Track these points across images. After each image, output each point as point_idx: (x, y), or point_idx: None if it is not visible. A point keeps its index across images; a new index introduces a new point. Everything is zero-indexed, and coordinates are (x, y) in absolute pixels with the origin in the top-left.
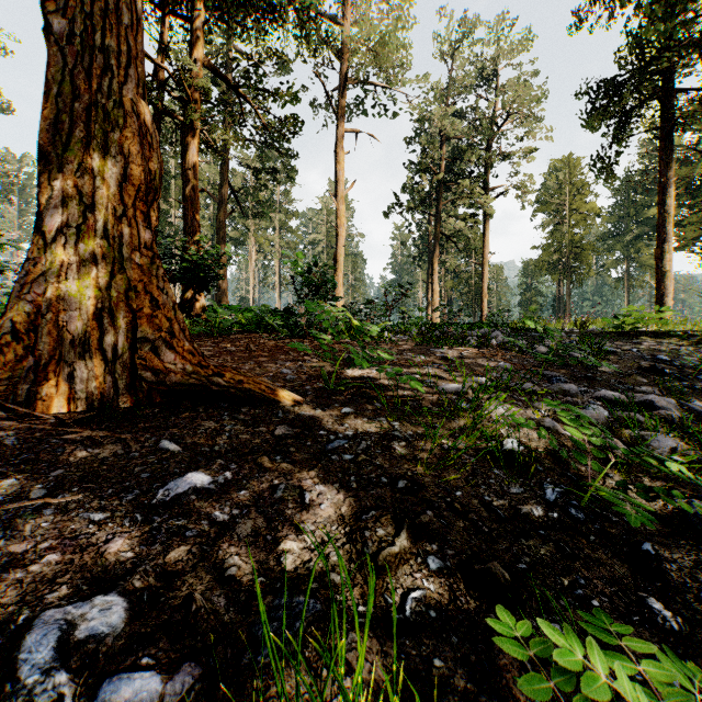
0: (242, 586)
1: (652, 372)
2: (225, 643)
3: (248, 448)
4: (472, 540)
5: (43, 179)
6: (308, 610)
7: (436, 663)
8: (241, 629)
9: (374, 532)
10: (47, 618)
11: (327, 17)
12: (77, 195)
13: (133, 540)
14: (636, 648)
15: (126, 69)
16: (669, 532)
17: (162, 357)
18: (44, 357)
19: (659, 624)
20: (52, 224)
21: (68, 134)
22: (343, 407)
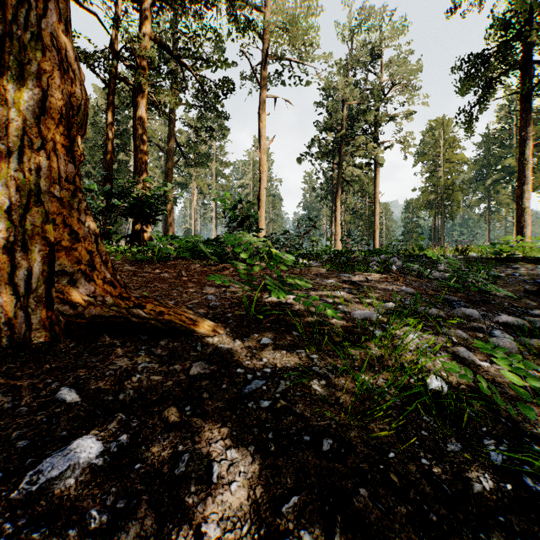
0: None
1: (537, 295)
2: None
3: (157, 394)
4: (421, 539)
5: None
6: None
7: None
8: None
9: (297, 538)
10: None
11: (252, 5)
12: None
13: None
14: None
15: (46, 3)
16: None
17: (81, 289)
18: None
19: None
20: None
21: None
22: (262, 337)
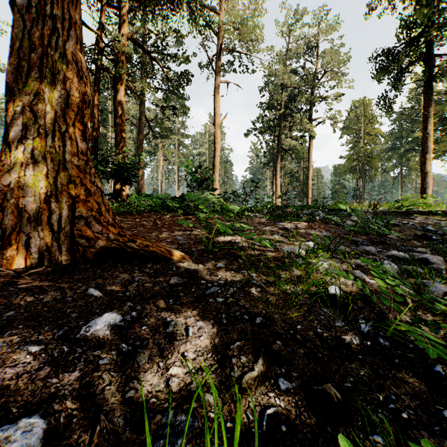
0: (138, 406)
1: (423, 238)
2: None
3: (150, 293)
4: (310, 364)
5: (9, 106)
6: (188, 428)
7: None
8: (135, 445)
9: (239, 359)
10: None
11: (208, 8)
12: (33, 117)
13: (58, 368)
14: None
15: (68, 31)
16: None
17: (93, 229)
18: (9, 229)
19: None
20: (15, 137)
21: (27, 75)
22: (218, 263)
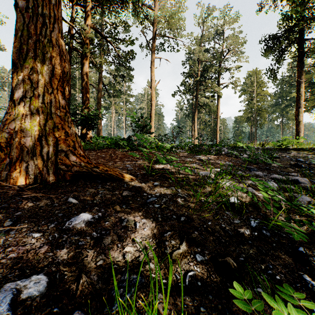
0: (106, 270)
1: (296, 166)
2: (96, 300)
3: (110, 201)
4: (217, 246)
5: (14, 75)
6: (138, 282)
7: (201, 309)
8: (105, 292)
9: (170, 242)
10: (7, 287)
11: (147, 6)
12: (30, 83)
13: (53, 246)
14: (307, 306)
15: (53, 24)
16: (310, 242)
17: (70, 159)
18: (14, 158)
19: (310, 288)
20: (18, 96)
21: (26, 54)
22: (154, 182)
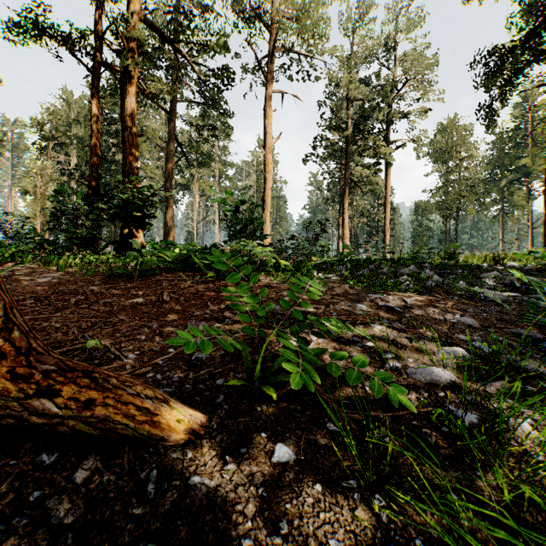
0: None
1: None
2: None
3: None
4: None
5: None
6: None
7: None
8: None
9: None
10: None
11: None
12: None
13: None
14: None
15: None
16: None
17: None
18: None
19: None
20: None
21: None
22: (275, 441)
